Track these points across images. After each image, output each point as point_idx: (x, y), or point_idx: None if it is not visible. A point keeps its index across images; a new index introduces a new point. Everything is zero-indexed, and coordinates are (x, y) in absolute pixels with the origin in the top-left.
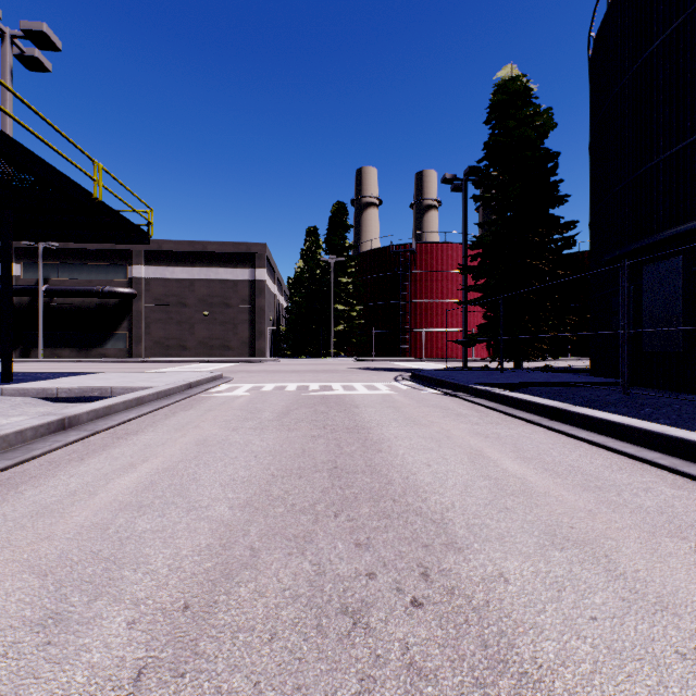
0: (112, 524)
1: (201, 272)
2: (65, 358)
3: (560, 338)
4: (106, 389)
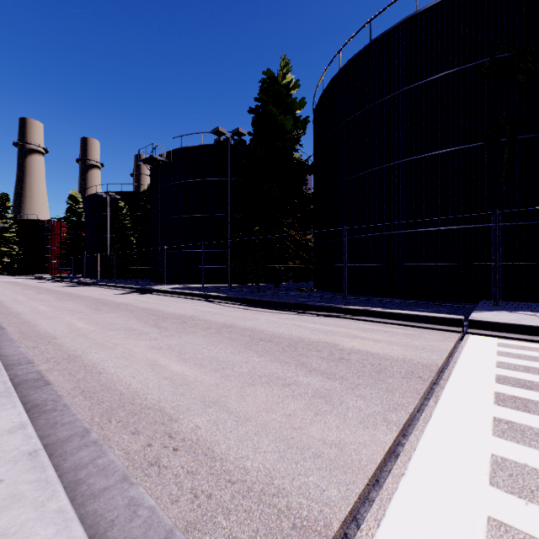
0: None
1: None
2: None
3: None
4: None
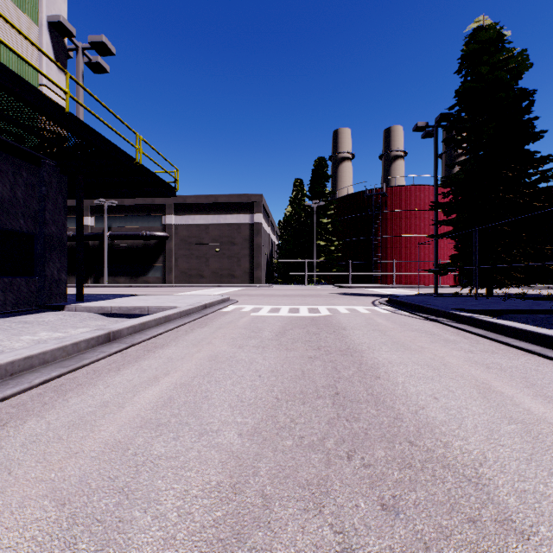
0: (131, 444)
1: (214, 218)
2: (122, 283)
3: (536, 267)
4: (144, 308)
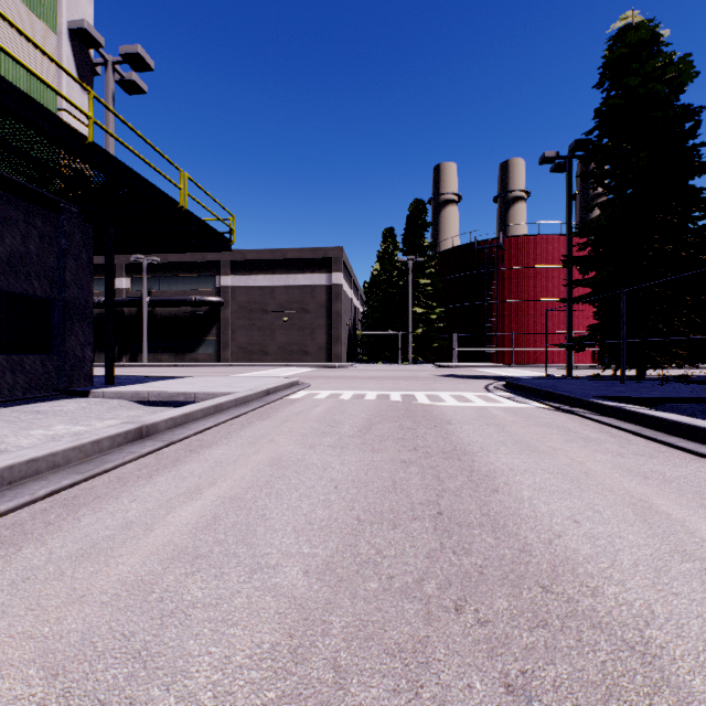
0: (158, 584)
1: (281, 279)
2: (165, 362)
3: (704, 341)
4: (190, 394)
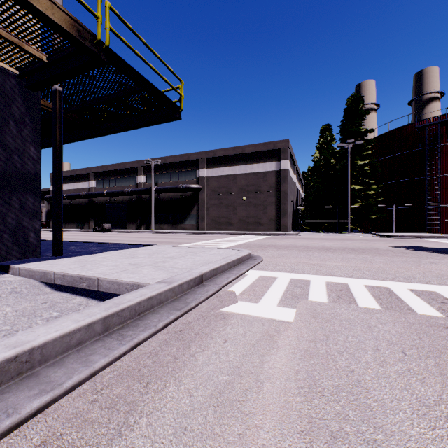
0: None
1: (241, 168)
2: (165, 230)
3: None
4: (93, 280)
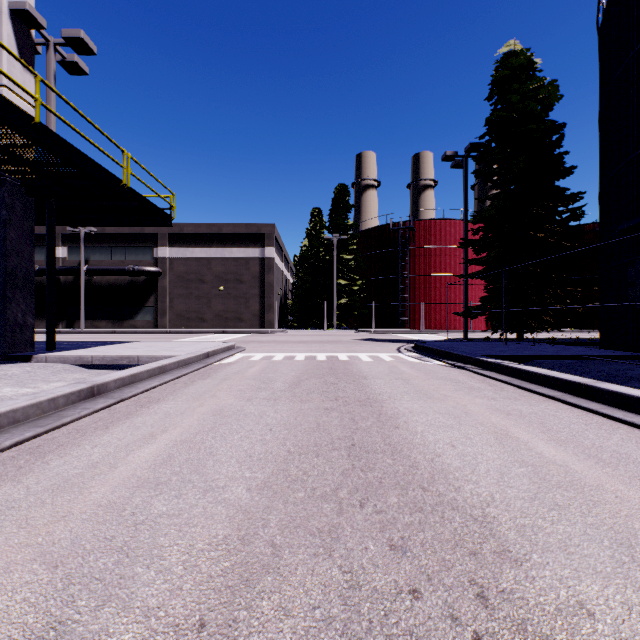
0: (128, 504)
1: (217, 251)
2: (102, 329)
3: (566, 310)
4: (133, 358)
